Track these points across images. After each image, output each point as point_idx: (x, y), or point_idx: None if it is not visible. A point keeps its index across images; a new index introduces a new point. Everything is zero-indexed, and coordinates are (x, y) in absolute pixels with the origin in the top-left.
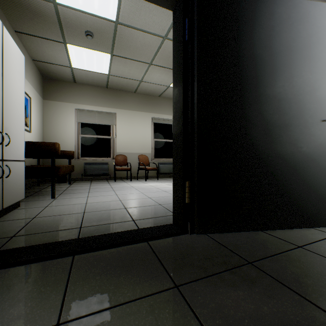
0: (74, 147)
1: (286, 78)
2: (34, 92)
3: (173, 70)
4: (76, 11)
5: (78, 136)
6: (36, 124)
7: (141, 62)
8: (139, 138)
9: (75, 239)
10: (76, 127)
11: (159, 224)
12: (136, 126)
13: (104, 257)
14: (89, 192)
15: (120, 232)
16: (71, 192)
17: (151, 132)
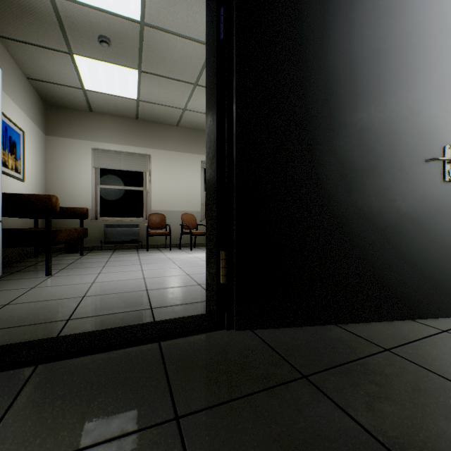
0: (90, 203)
1: (371, 97)
2: (30, 125)
3: (207, 86)
4: (83, 7)
5: (96, 187)
6: (33, 170)
7: (183, 82)
8: (183, 190)
9: (48, 339)
10: (93, 174)
11: (187, 314)
12: (179, 173)
13: (82, 368)
14: (104, 266)
15: (122, 326)
16: (79, 266)
17: (200, 182)
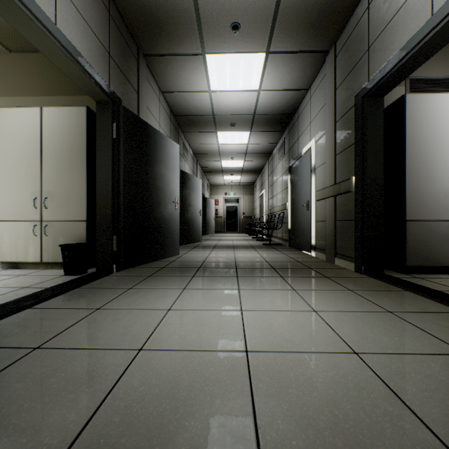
0: None
1: (194, 199)
2: None
3: None
4: None
5: None
6: None
7: None
8: None
9: None
10: None
11: None
12: None
13: None
14: None
15: None
16: None
17: None
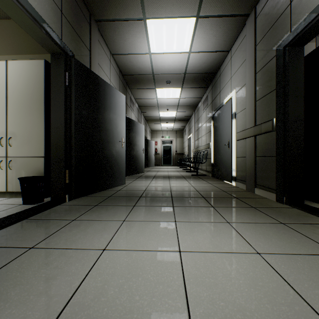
0: None
1: (138, 140)
2: None
3: None
4: None
5: None
6: None
7: None
8: None
9: None
10: None
11: None
12: None
13: None
14: None
15: None
16: None
17: None
